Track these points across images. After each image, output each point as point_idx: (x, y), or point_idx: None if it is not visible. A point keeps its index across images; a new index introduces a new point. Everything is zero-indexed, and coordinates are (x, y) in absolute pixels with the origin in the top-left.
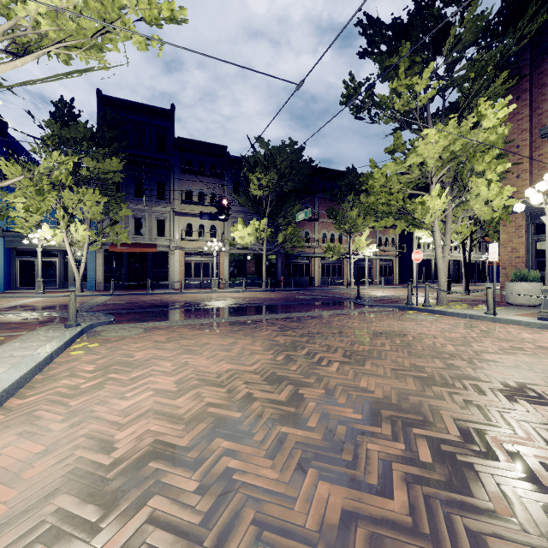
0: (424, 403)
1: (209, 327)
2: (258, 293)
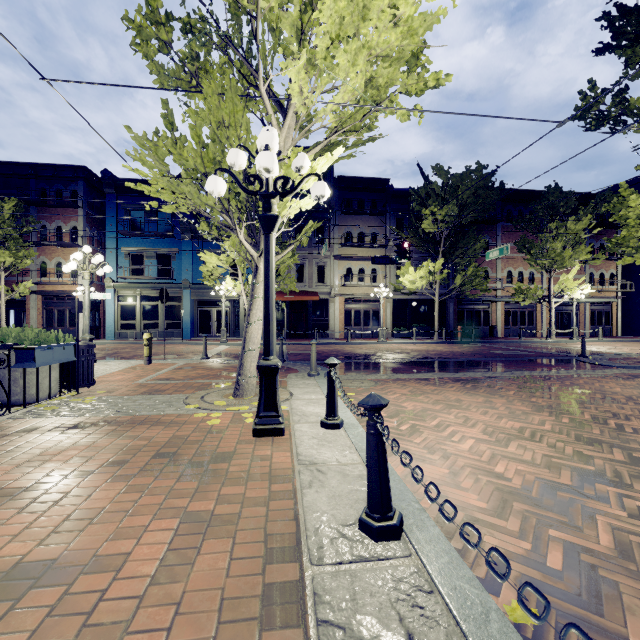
0: None
1: (436, 383)
2: (433, 345)
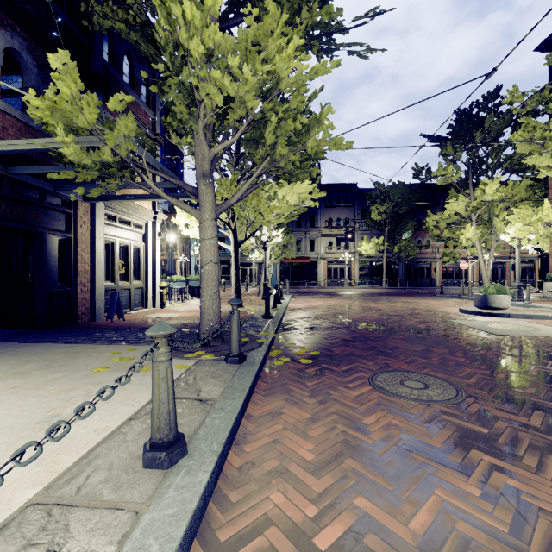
0: (380, 307)
1: (335, 298)
2: (376, 289)
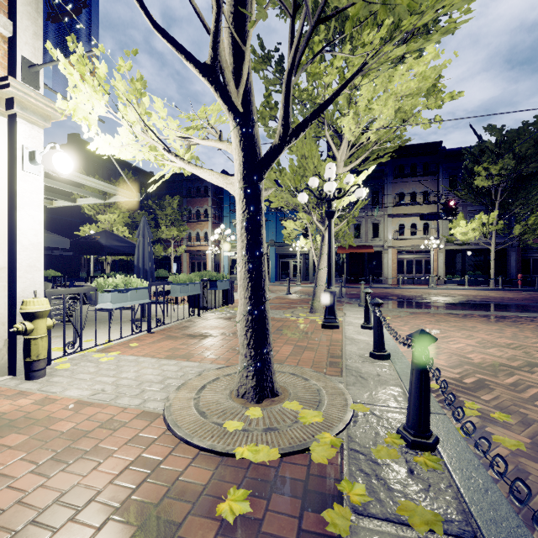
0: None
1: (463, 316)
2: (486, 291)
